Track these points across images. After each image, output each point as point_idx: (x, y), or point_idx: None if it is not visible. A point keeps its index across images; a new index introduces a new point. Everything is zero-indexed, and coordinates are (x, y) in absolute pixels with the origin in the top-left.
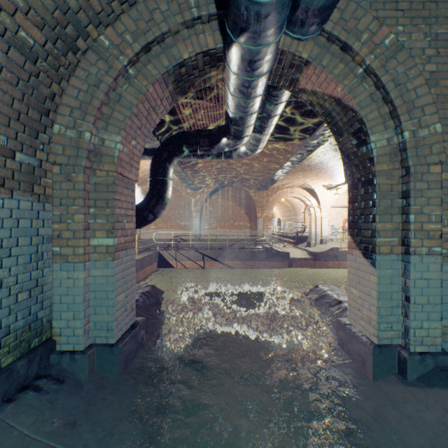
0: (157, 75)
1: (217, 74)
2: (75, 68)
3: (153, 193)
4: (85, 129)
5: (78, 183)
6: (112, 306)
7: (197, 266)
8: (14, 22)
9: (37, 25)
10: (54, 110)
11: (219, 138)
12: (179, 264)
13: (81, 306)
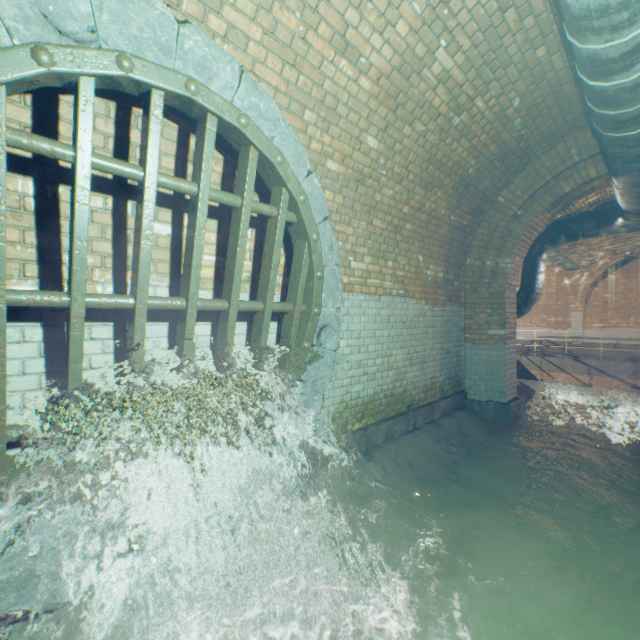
0: (540, 210)
1: (600, 185)
2: (480, 222)
3: (521, 289)
4: (485, 259)
5: (480, 294)
6: (503, 376)
7: (576, 382)
8: (461, 219)
9: (469, 214)
10: (467, 251)
11: (610, 220)
12: (545, 376)
13: (483, 372)
